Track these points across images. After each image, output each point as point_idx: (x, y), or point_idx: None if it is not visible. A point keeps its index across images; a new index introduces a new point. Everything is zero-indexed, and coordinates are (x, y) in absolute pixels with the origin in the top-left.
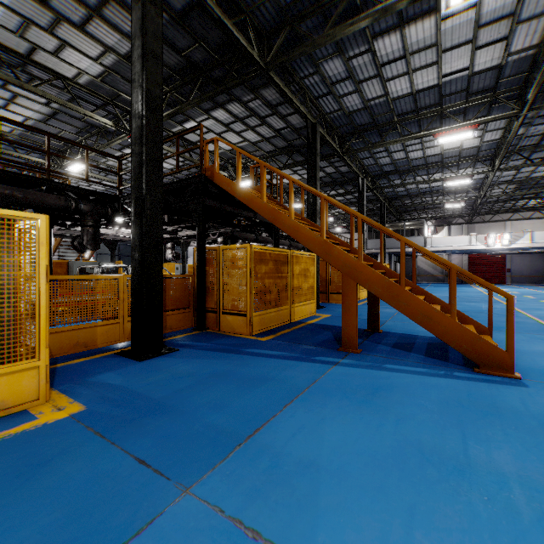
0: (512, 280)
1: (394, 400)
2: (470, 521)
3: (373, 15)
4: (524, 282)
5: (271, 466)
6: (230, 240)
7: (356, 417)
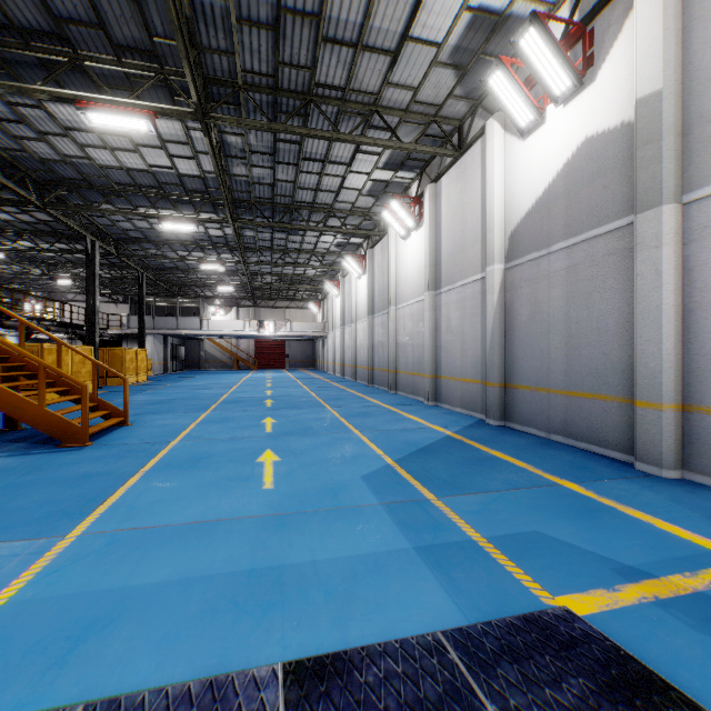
0: (290, 365)
1: None
2: None
3: (8, 87)
4: (299, 367)
5: None
6: None
7: None
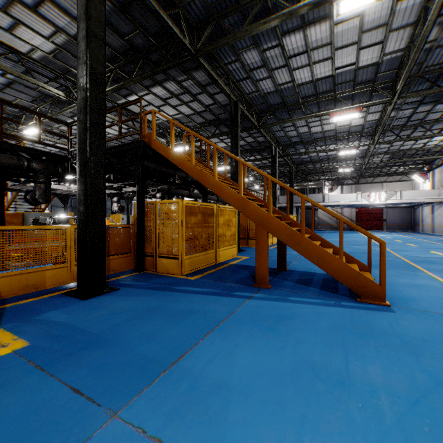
0: (387, 228)
1: (294, 327)
2: (347, 425)
3: (281, 17)
4: (396, 229)
5: (190, 388)
6: (167, 196)
7: (263, 342)
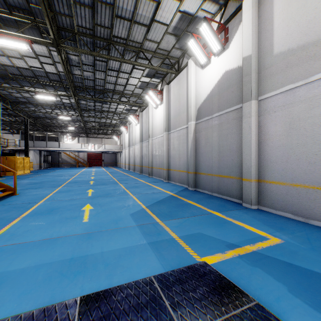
0: (105, 165)
1: None
2: None
3: None
4: (109, 165)
5: None
6: None
7: None
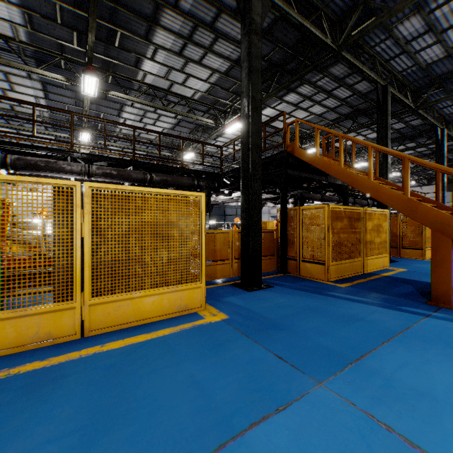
0: None
1: None
2: None
3: None
4: None
5: (385, 385)
6: (299, 201)
7: None
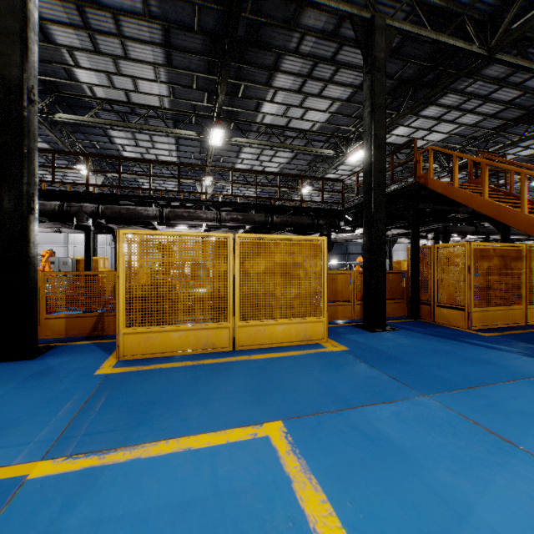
0: None
1: None
2: None
3: None
4: None
5: (489, 404)
6: (442, 235)
7: None
